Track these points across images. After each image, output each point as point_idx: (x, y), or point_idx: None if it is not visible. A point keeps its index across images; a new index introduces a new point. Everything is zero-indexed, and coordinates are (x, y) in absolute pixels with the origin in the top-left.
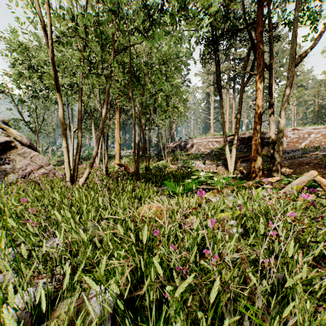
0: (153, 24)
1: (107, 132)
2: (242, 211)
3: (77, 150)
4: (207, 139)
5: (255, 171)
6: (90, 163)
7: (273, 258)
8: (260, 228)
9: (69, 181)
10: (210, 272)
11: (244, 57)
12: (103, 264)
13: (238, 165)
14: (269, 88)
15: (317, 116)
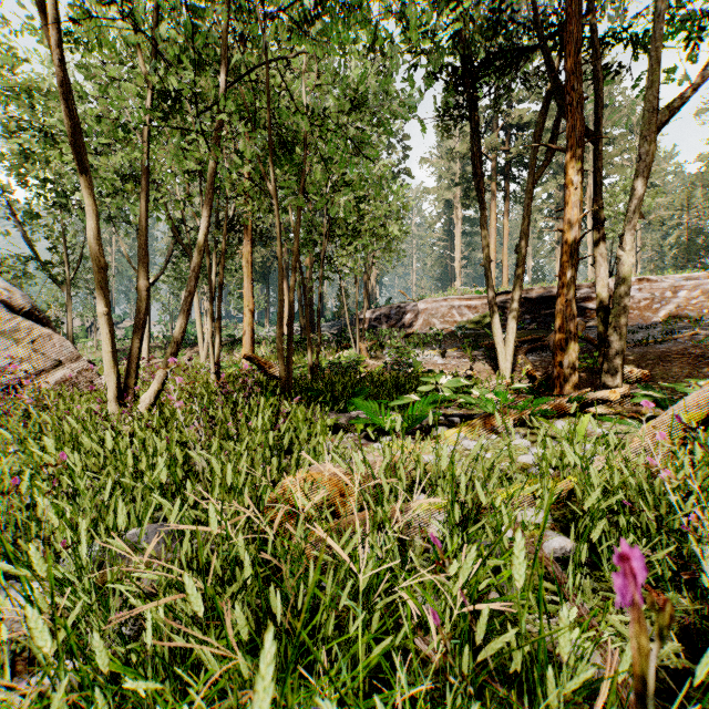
0: (324, 4)
1: (220, 282)
2: (590, 499)
3: (135, 321)
4: (449, 303)
5: (564, 373)
6: (167, 355)
7: None
8: None
9: (115, 399)
10: None
11: (530, 122)
12: None
13: (520, 360)
14: (594, 183)
15: (686, 252)
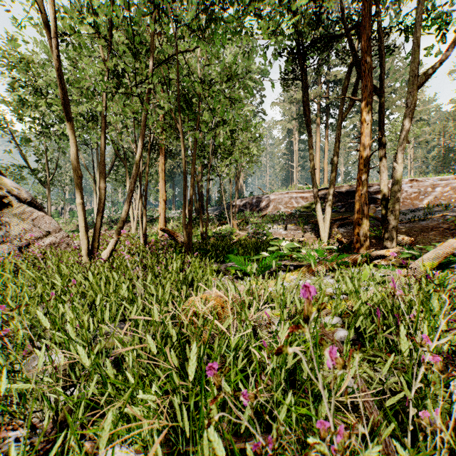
0: (211, 19)
1: (146, 183)
2: (356, 305)
3: (98, 208)
4: (289, 195)
5: (360, 239)
6: (117, 228)
7: (438, 411)
8: (403, 346)
9: (86, 254)
10: (309, 418)
11: (341, 79)
12: (107, 428)
13: (333, 231)
14: (379, 121)
15: (442, 162)
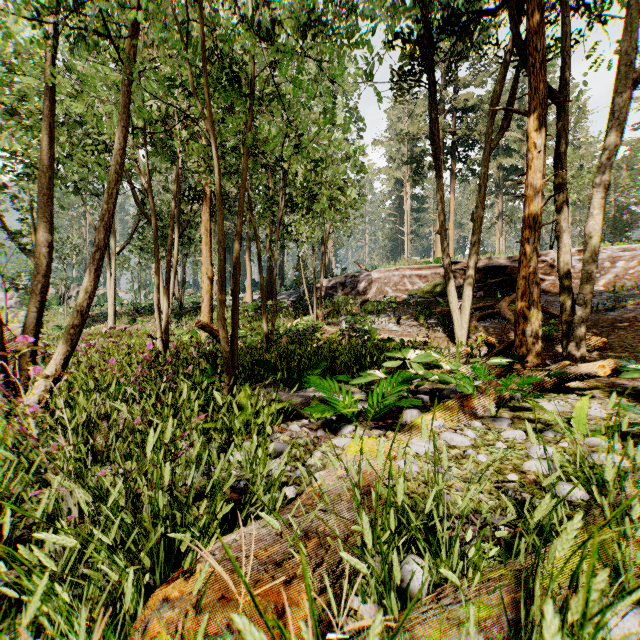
0: None
1: (168, 245)
2: None
3: (32, 284)
4: (400, 272)
5: (527, 342)
6: (69, 328)
7: None
8: None
9: None
10: None
11: (475, 105)
12: None
13: (473, 327)
14: (556, 147)
15: (613, 228)
